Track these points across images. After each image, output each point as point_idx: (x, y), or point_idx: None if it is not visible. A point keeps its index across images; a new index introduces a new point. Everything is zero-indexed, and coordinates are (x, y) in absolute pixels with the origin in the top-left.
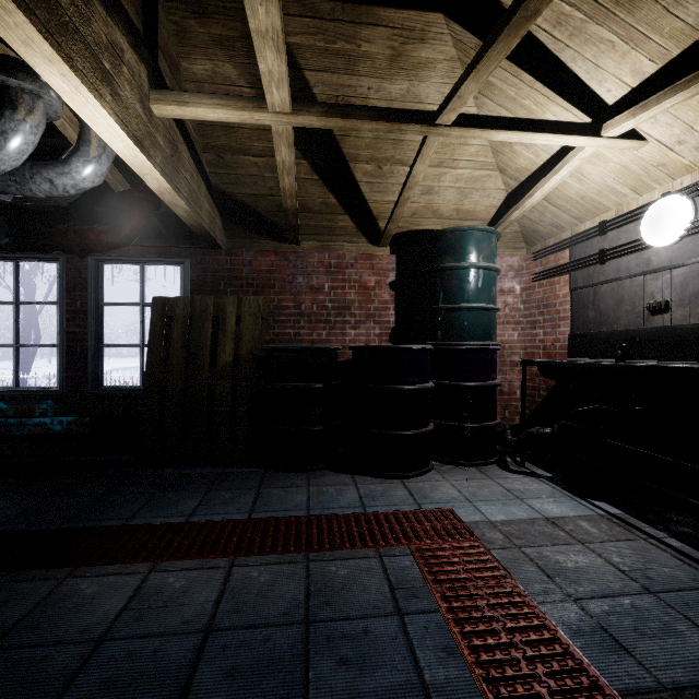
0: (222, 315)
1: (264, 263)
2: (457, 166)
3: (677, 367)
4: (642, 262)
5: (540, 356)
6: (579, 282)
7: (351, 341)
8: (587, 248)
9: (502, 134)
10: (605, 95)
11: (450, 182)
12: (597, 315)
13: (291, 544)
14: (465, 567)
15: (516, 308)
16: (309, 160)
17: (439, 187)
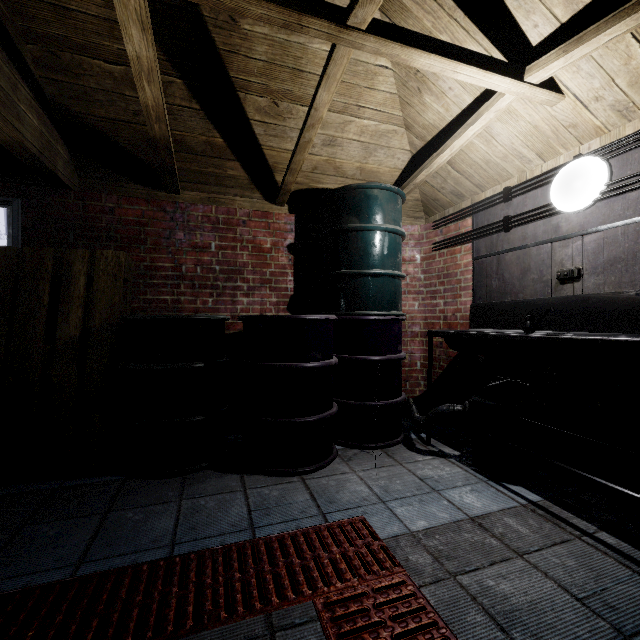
0: (65, 274)
1: (132, 212)
2: (362, 115)
3: (622, 340)
4: (551, 229)
5: (440, 327)
6: (482, 250)
7: (243, 310)
8: (490, 215)
9: (424, 58)
10: (530, 32)
11: (355, 135)
12: (502, 284)
13: (129, 629)
14: (395, 632)
15: (416, 278)
16: (186, 79)
17: (343, 138)
